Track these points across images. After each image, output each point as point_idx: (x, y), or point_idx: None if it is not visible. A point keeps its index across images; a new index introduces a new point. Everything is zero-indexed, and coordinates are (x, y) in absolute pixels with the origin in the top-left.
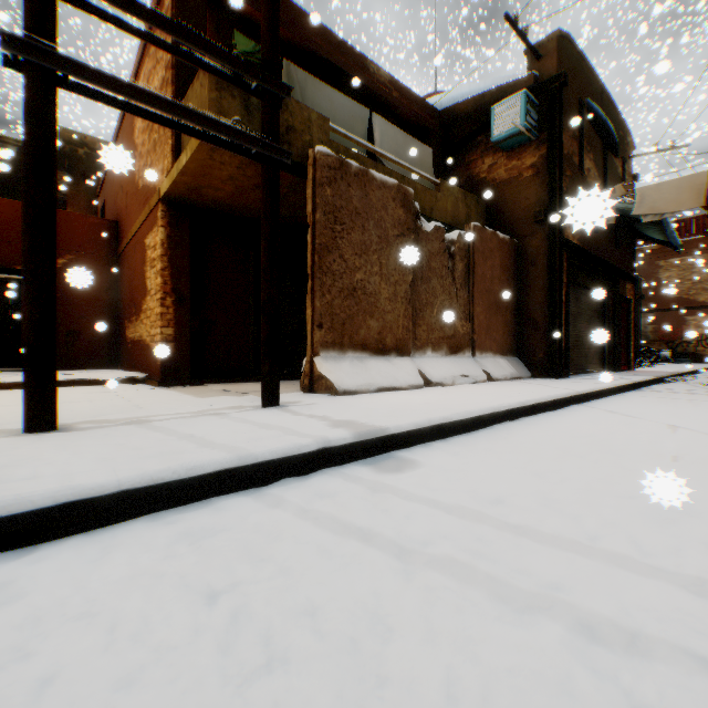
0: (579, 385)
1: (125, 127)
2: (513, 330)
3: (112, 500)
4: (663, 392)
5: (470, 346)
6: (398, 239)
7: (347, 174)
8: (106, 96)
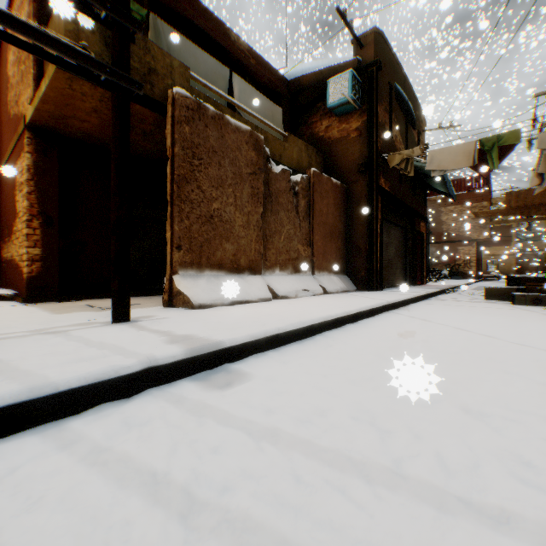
0: (389, 296)
1: (2, 62)
2: (343, 254)
3: None
4: (446, 300)
5: (311, 267)
6: (251, 176)
7: (205, 116)
8: None
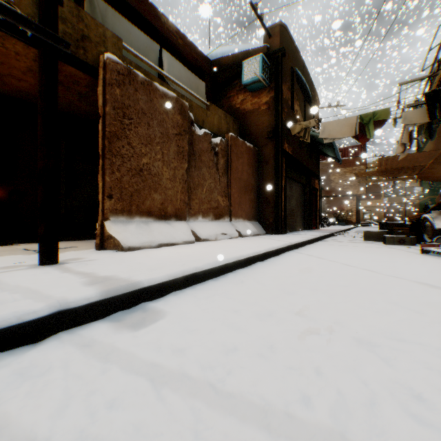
0: (292, 238)
1: None
2: (255, 204)
3: None
4: (335, 241)
5: (228, 214)
6: (177, 137)
7: (135, 81)
8: None
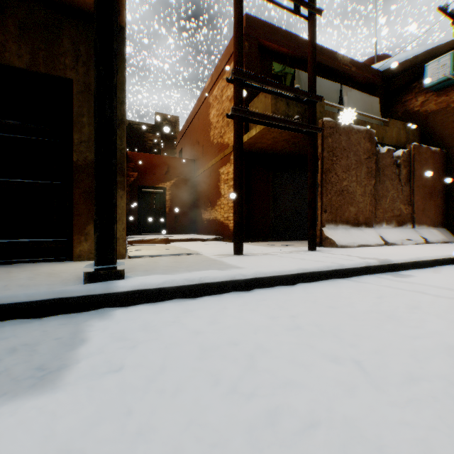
0: None
1: (200, 112)
2: (441, 210)
3: (308, 274)
4: None
5: (410, 221)
6: (366, 160)
7: (339, 129)
8: (254, 120)
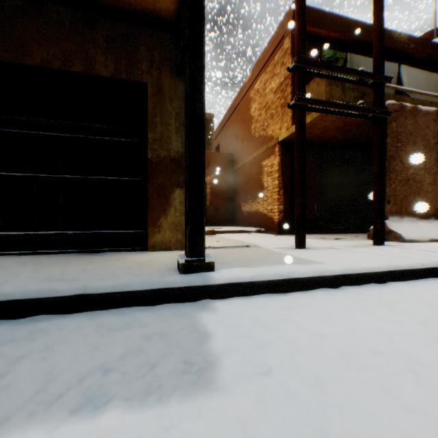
0: None
1: (240, 107)
2: None
3: (399, 272)
4: None
5: None
6: (435, 145)
7: (403, 112)
8: (315, 108)
